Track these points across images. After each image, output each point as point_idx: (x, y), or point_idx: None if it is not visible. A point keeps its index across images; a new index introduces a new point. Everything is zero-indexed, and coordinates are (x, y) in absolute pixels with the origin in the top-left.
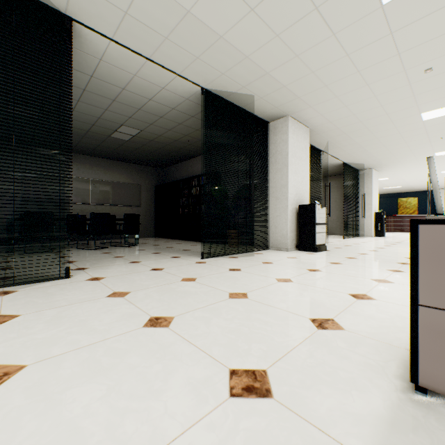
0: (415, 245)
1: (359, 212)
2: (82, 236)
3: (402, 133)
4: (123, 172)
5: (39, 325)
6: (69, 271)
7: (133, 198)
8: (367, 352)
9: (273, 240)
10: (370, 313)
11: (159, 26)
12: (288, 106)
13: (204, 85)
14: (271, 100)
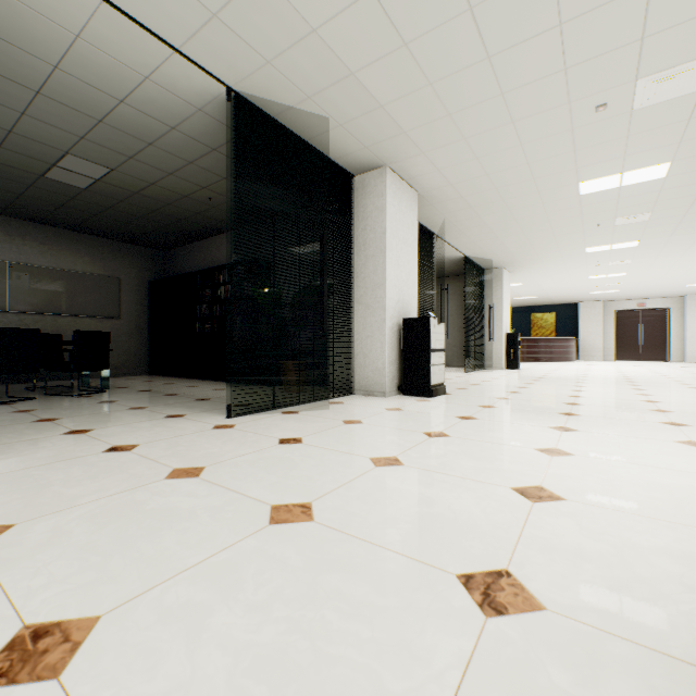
0: None
1: (484, 332)
2: None
3: (550, 214)
4: (82, 252)
5: None
6: None
7: (103, 302)
8: None
9: (361, 379)
10: (573, 542)
11: None
12: (386, 146)
13: (232, 82)
14: (358, 132)
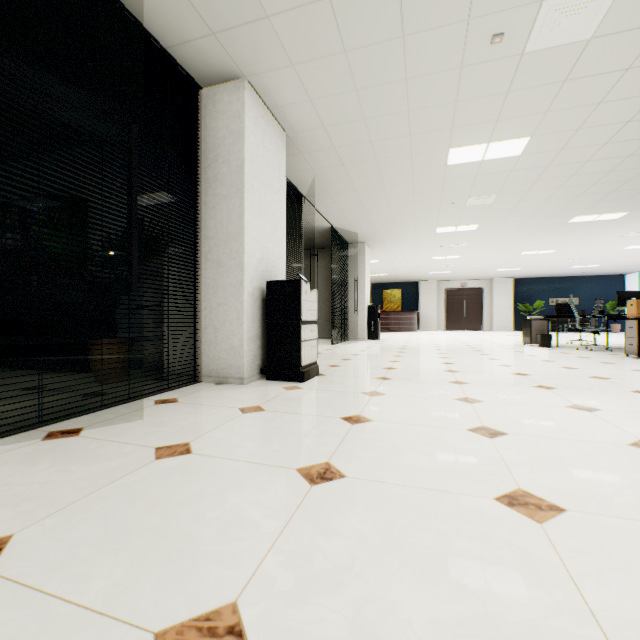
0: None
1: (349, 305)
2: None
3: (416, 185)
4: None
5: None
6: None
7: None
8: None
9: (211, 361)
10: None
11: None
12: (243, 40)
13: None
14: None
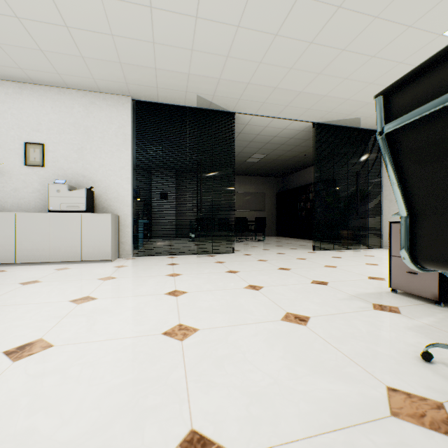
0: (390, 231)
1: None
2: (229, 232)
3: None
4: (251, 184)
5: (235, 265)
6: (234, 250)
7: (259, 204)
8: (386, 285)
9: (386, 240)
10: None
11: (282, 102)
12: None
13: (314, 121)
14: None
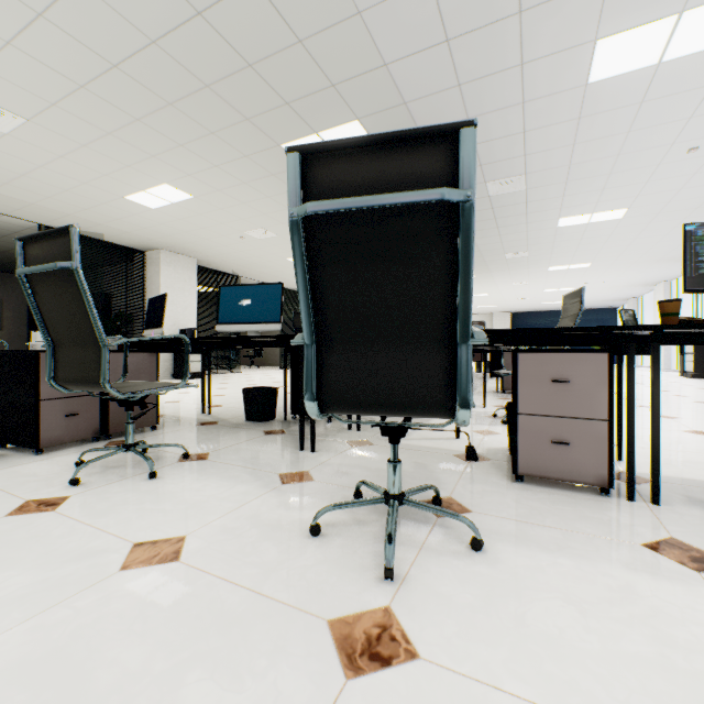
0: None
1: None
2: None
3: None
4: None
5: None
6: None
7: None
8: None
9: None
10: None
11: None
12: (151, 243)
13: (41, 223)
14: (128, 238)
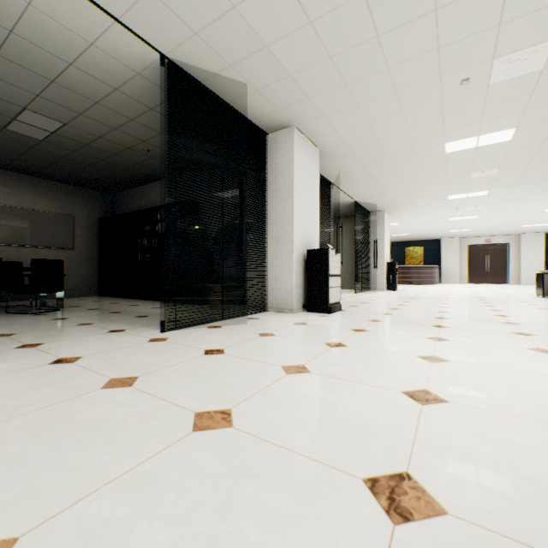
0: None
1: (370, 261)
2: None
3: (422, 168)
4: (41, 194)
5: None
6: None
7: (60, 236)
8: None
9: (273, 299)
10: (461, 443)
11: None
12: (294, 110)
13: (165, 50)
14: (271, 97)
